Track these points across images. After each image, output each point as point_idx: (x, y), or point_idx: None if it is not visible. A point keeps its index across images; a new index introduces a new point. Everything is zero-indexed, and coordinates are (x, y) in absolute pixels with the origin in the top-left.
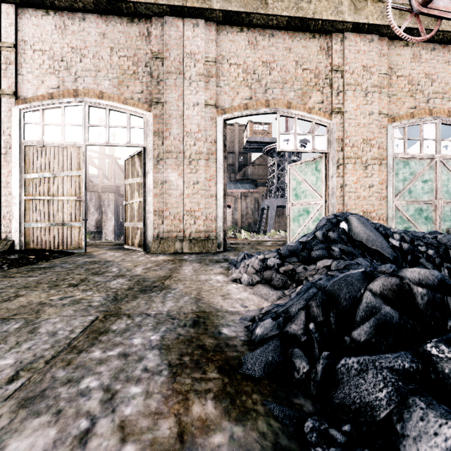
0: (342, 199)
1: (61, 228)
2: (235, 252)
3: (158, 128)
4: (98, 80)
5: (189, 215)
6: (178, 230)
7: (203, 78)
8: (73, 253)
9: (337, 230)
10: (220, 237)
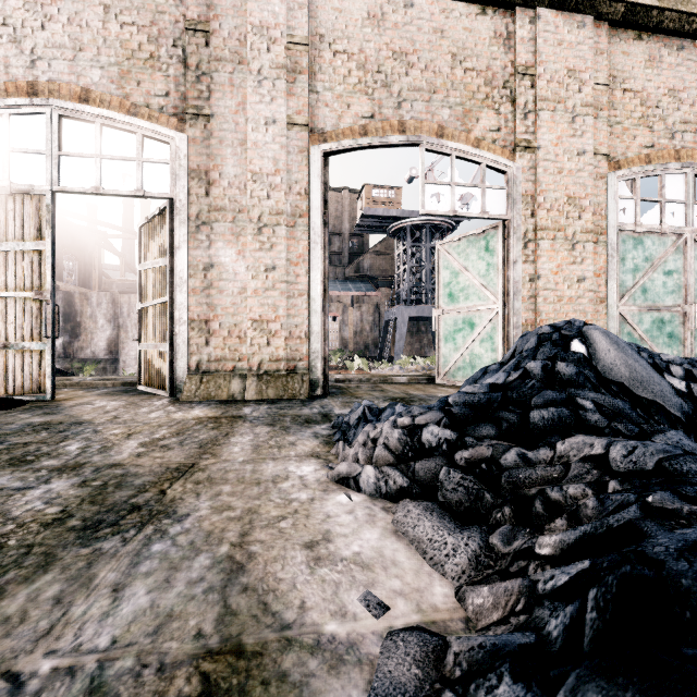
0: (533, 302)
1: (2, 354)
2: (343, 398)
3: (198, 164)
4: (79, 67)
5: (259, 328)
6: (237, 357)
7: (284, 74)
8: (23, 403)
9: (570, 357)
10: (316, 370)
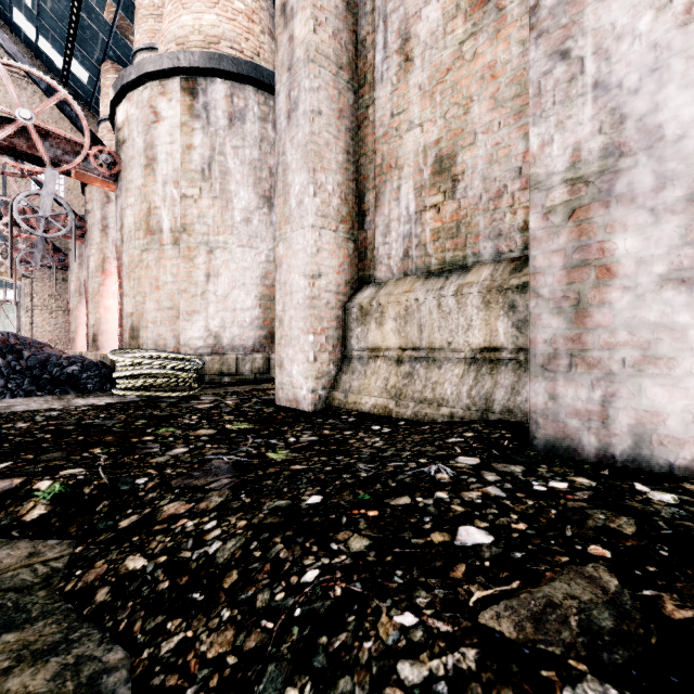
0: (32, 332)
1: None
2: None
3: None
4: None
5: None
6: None
7: None
8: None
9: None
10: None
